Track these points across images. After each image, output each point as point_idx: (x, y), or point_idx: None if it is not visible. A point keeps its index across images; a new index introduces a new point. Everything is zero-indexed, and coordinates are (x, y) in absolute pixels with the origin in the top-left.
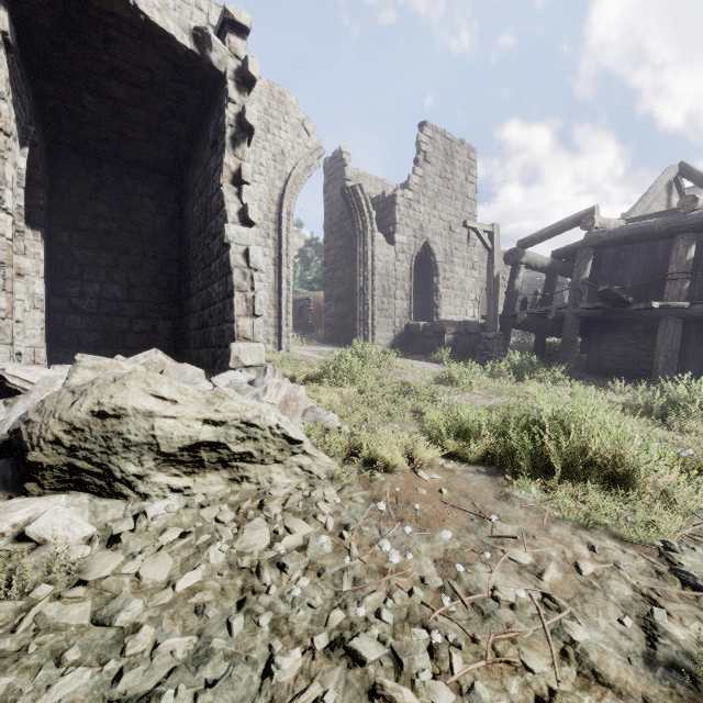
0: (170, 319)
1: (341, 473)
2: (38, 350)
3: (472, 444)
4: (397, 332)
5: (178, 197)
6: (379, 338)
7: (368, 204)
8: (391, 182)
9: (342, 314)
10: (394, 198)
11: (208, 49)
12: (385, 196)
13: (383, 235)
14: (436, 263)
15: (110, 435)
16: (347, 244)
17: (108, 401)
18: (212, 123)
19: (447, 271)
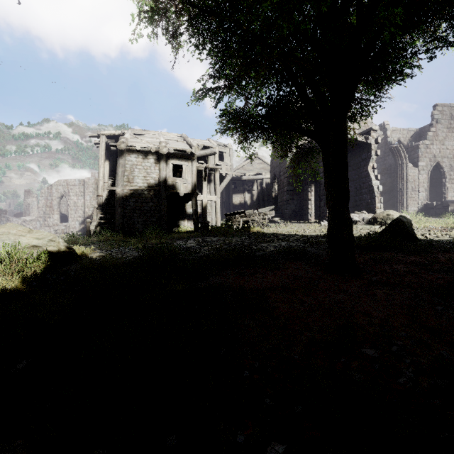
0: None
1: (419, 227)
2: (314, 214)
3: (449, 225)
4: (419, 207)
5: None
6: (409, 210)
7: (404, 152)
8: (412, 129)
9: (384, 200)
10: (418, 146)
11: (367, 140)
12: (412, 145)
13: (411, 163)
14: (444, 172)
15: (387, 217)
16: (388, 167)
17: (388, 213)
18: (364, 154)
19: (452, 175)
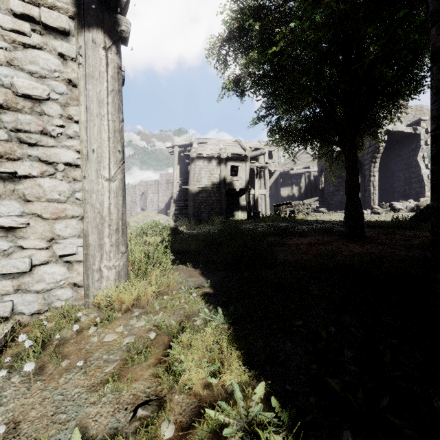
0: (380, 195)
1: None
2: None
3: None
4: None
5: (383, 158)
6: None
7: None
8: None
9: None
10: None
11: (416, 130)
12: None
13: None
14: None
15: None
16: None
17: None
18: (413, 144)
19: None
